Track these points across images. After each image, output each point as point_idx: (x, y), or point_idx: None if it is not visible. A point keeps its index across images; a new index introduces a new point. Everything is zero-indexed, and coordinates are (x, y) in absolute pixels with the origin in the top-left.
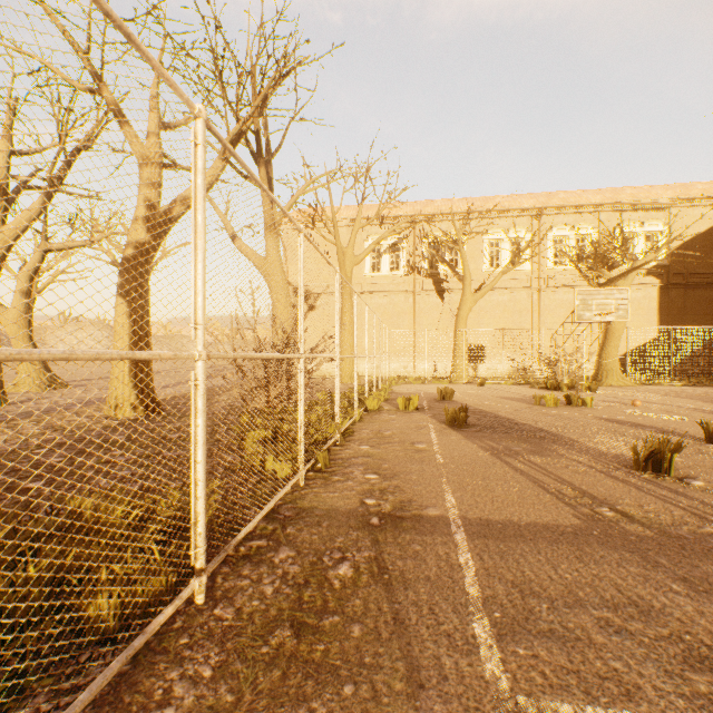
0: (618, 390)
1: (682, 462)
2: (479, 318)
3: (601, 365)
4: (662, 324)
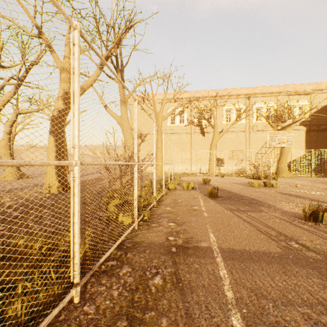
0: (287, 179)
1: (326, 216)
2: (221, 145)
3: (278, 167)
4: (307, 148)
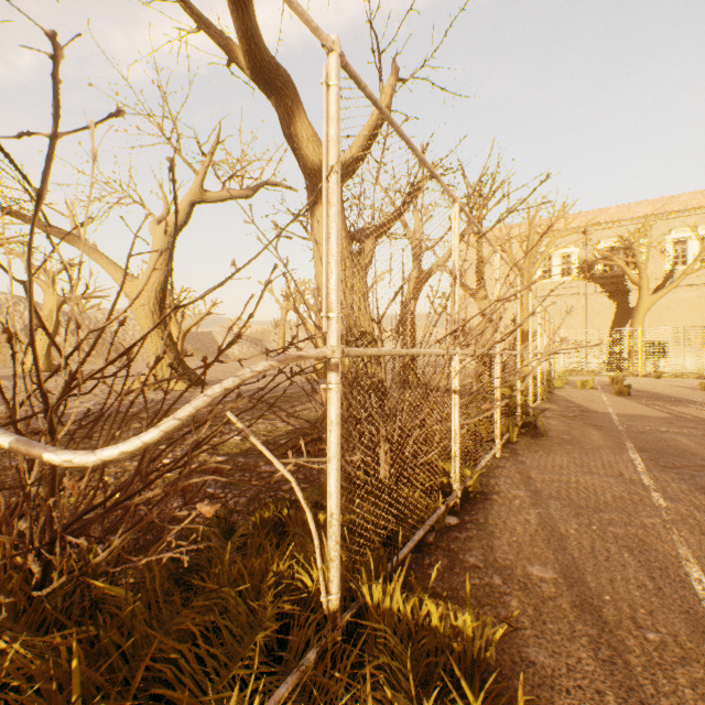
0: None
1: None
2: (660, 315)
3: None
4: None
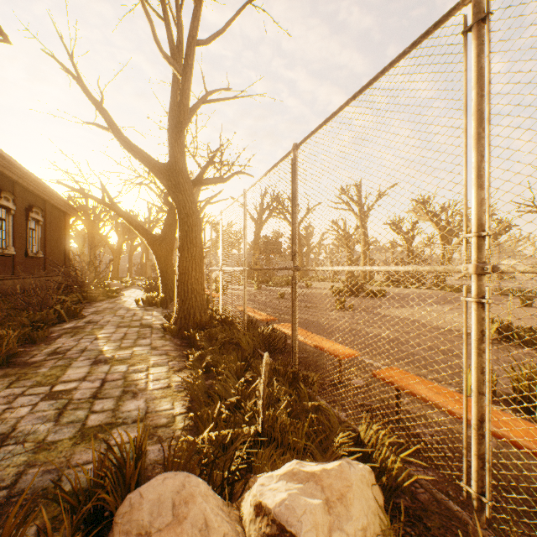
0: None
1: (535, 310)
2: None
3: None
4: None
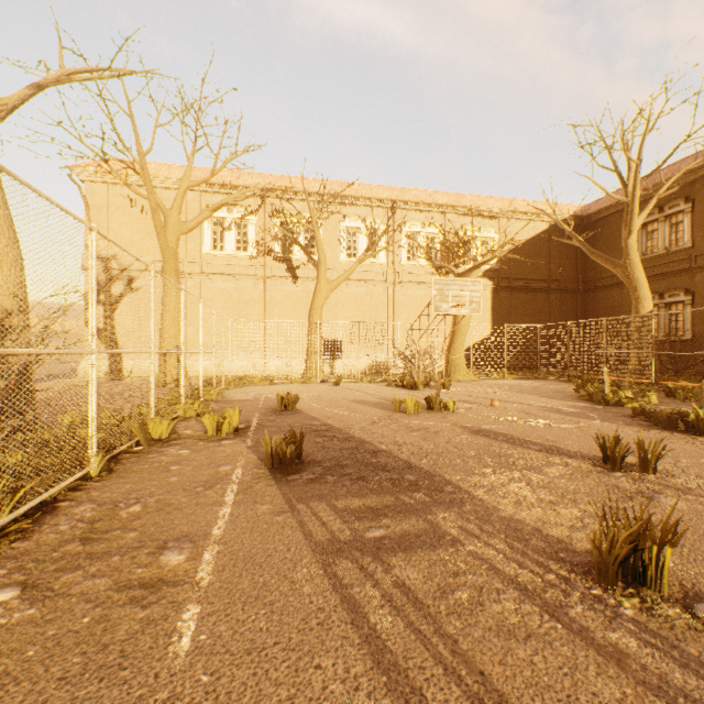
0: (467, 386)
1: None
2: (337, 310)
3: (450, 361)
4: (494, 323)
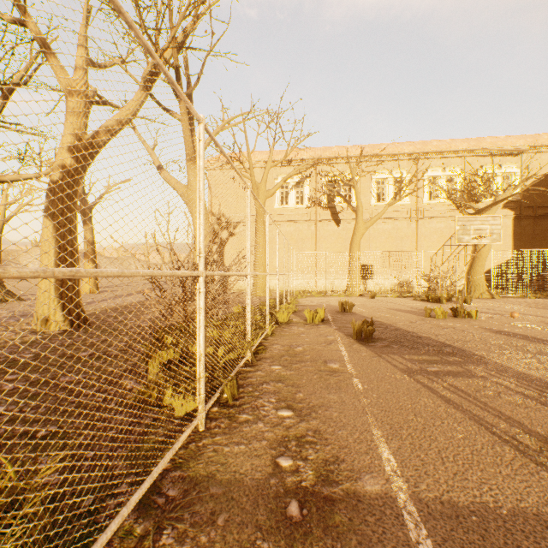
0: (487, 302)
1: None
2: (368, 242)
3: (469, 281)
4: (515, 248)
